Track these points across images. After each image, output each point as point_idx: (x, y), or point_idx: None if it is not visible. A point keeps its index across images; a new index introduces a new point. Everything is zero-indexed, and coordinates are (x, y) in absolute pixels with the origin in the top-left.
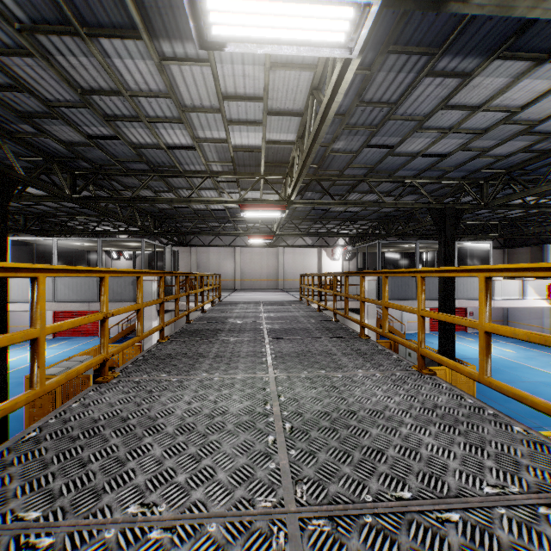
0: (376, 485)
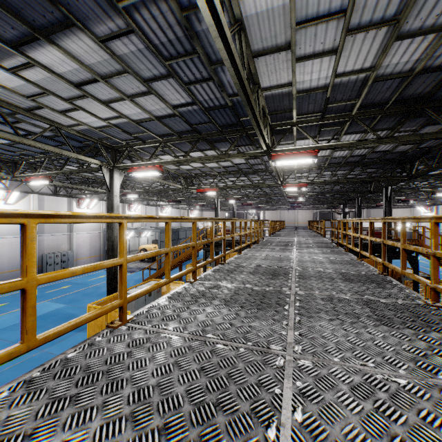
0: (231, 352)
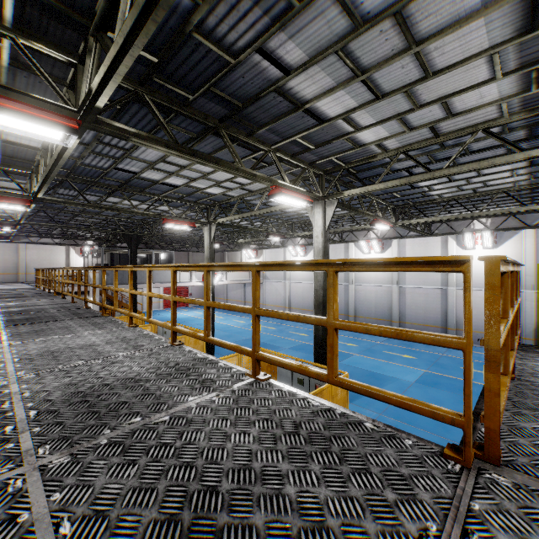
0: (21, 306)
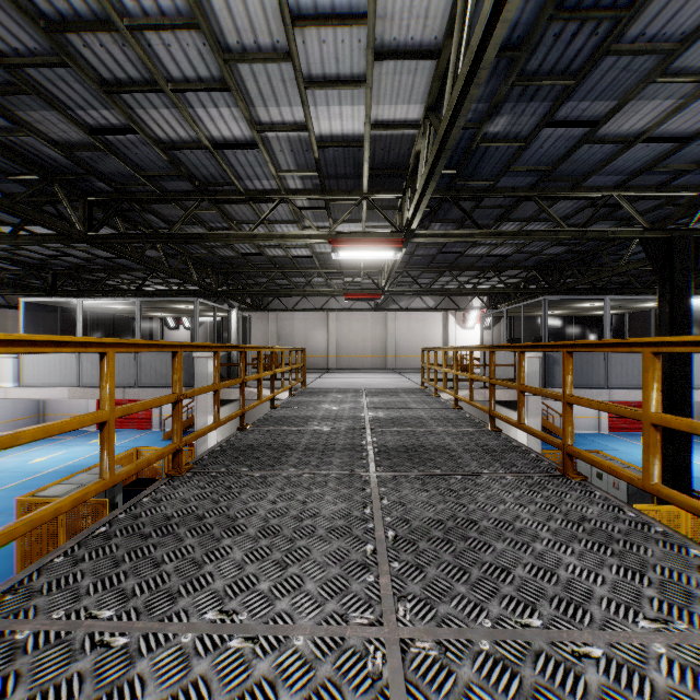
0: None
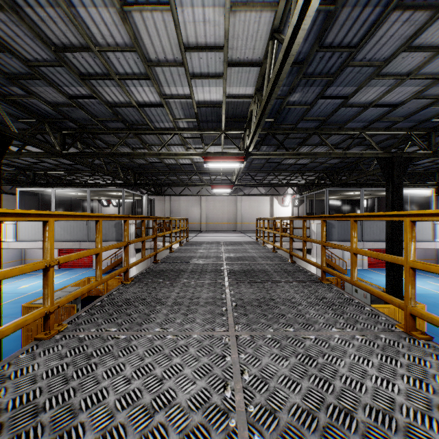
0: None
